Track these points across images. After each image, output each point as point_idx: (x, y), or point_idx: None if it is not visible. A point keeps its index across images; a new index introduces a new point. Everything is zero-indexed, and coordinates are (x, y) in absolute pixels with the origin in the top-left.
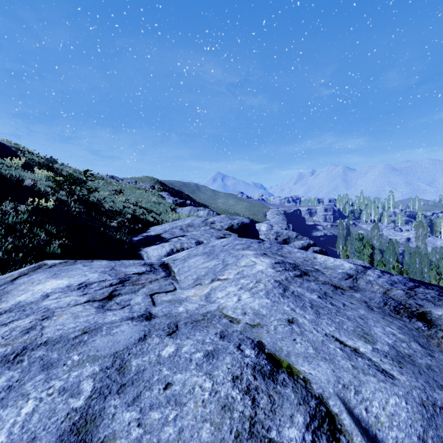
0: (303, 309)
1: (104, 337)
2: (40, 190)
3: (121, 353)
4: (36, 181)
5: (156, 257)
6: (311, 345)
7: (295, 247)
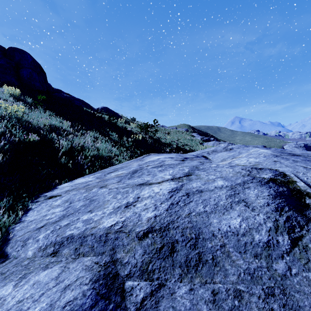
0: (286, 160)
1: (187, 164)
2: (133, 132)
3: (195, 166)
4: (131, 128)
5: None
6: (285, 165)
7: None
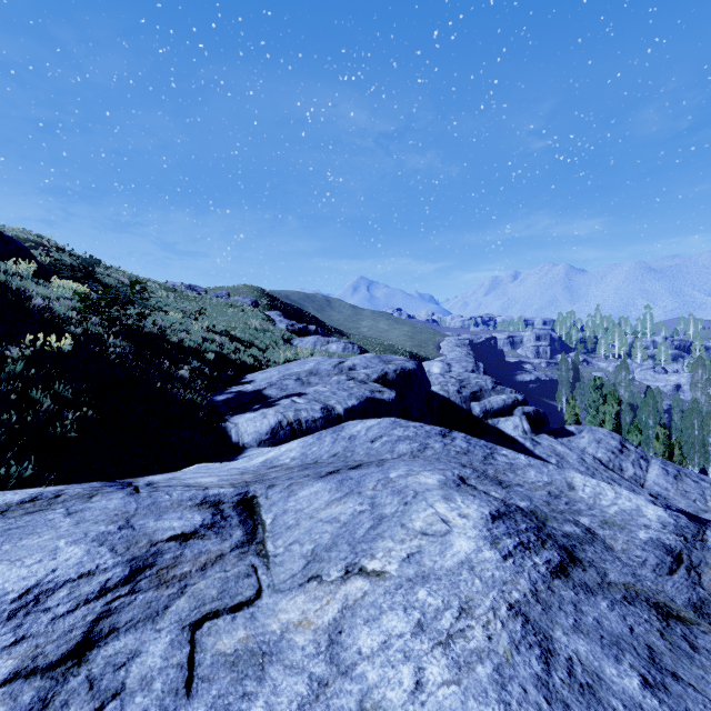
0: None
1: None
2: (58, 315)
3: None
4: (53, 299)
5: (252, 435)
6: None
7: (492, 406)
